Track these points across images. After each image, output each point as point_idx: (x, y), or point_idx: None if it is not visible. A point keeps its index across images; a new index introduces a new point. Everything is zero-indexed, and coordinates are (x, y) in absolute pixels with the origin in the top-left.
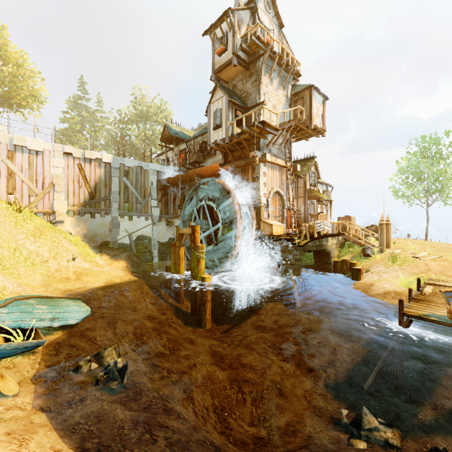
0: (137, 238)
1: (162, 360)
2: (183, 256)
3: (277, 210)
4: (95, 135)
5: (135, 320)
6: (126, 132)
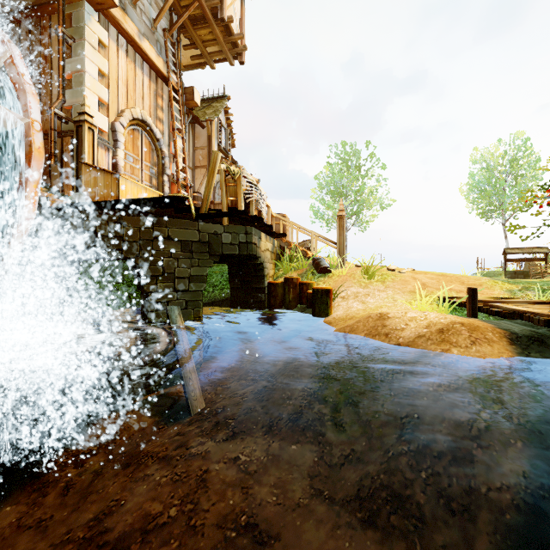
0: None
1: None
2: None
3: (146, 172)
4: None
5: None
6: None
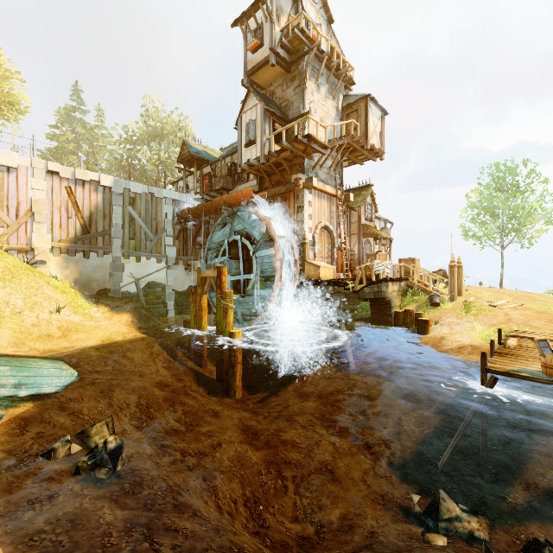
0: (146, 285)
1: (175, 439)
2: (206, 307)
3: (326, 250)
4: (94, 157)
5: (140, 387)
6: (134, 154)
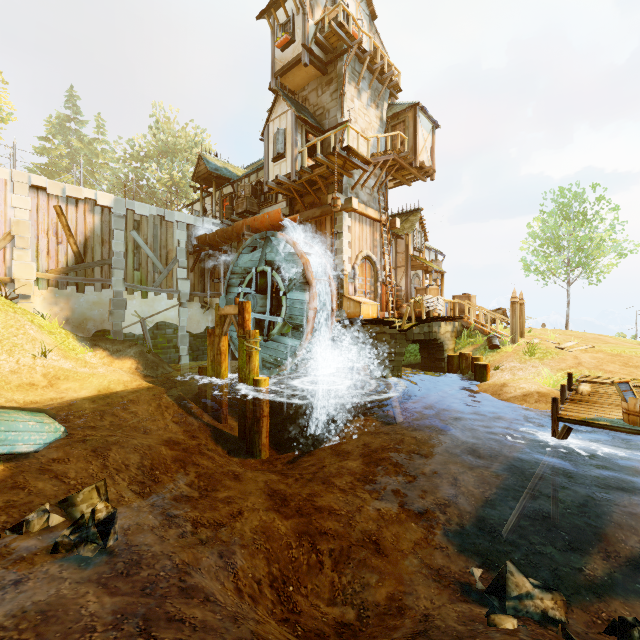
0: (155, 326)
1: (186, 507)
2: (226, 350)
3: (368, 284)
4: (93, 177)
5: (144, 445)
6: (141, 174)
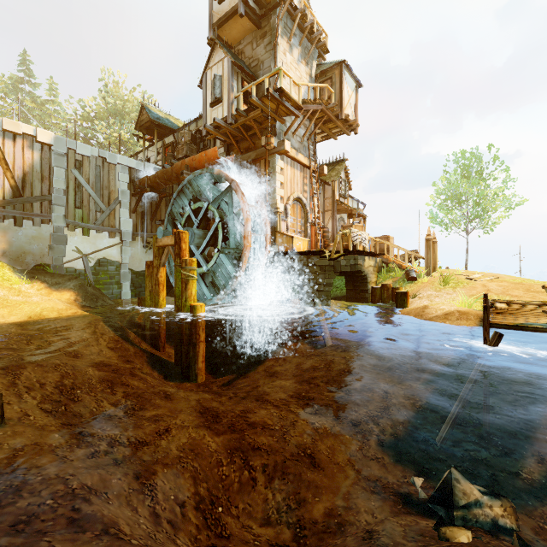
0: (97, 262)
1: (105, 425)
2: (164, 281)
3: (299, 224)
4: None
5: (67, 365)
6: (92, 133)
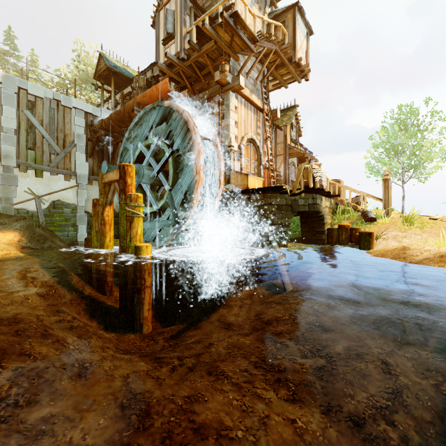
0: (51, 204)
1: None
2: (111, 221)
3: (252, 166)
4: None
5: None
6: None
